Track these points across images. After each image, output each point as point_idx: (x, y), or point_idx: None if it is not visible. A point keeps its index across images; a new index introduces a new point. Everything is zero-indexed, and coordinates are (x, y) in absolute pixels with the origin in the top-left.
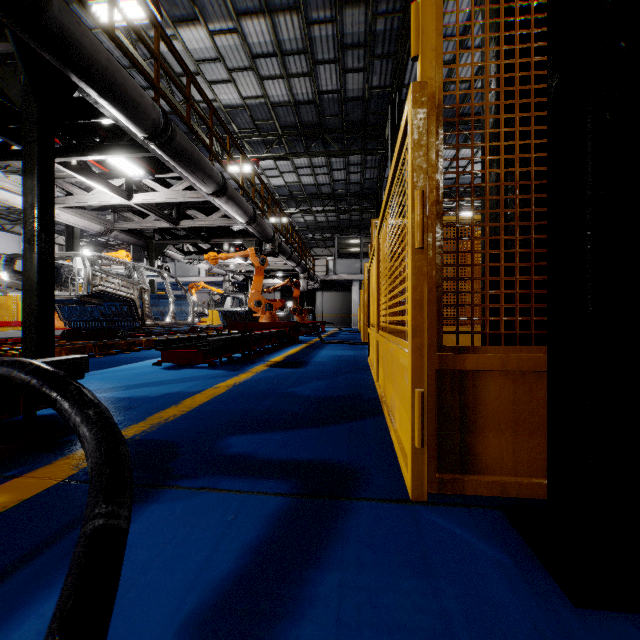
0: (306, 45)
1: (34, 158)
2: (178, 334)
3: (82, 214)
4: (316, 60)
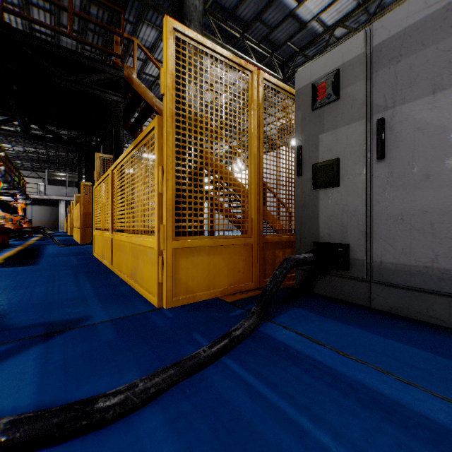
0: None
1: None
2: None
3: None
4: None
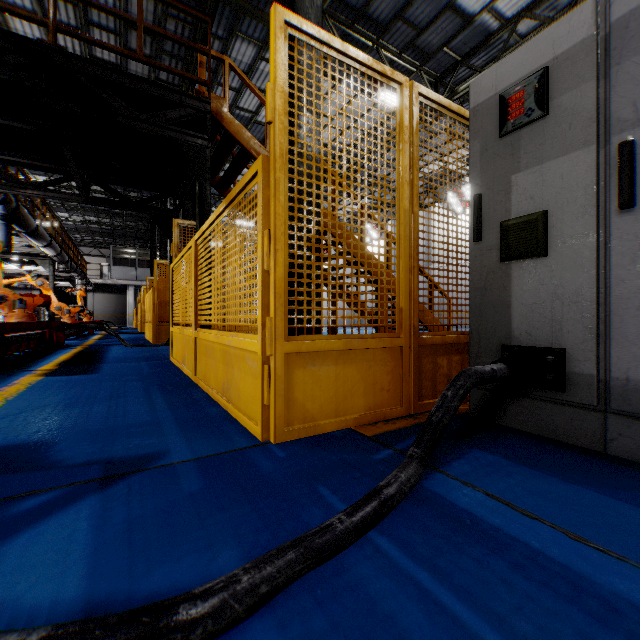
0: None
1: None
2: None
3: None
4: None
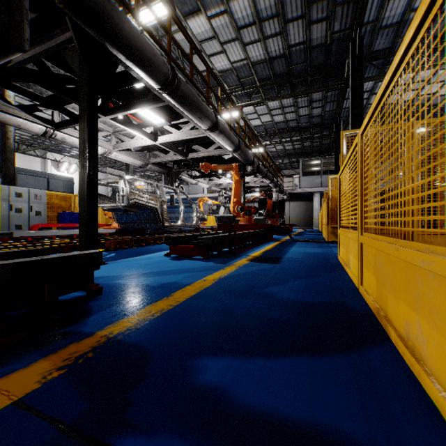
0: (278, 10)
1: (84, 108)
2: (187, 232)
3: (130, 154)
4: (286, 20)
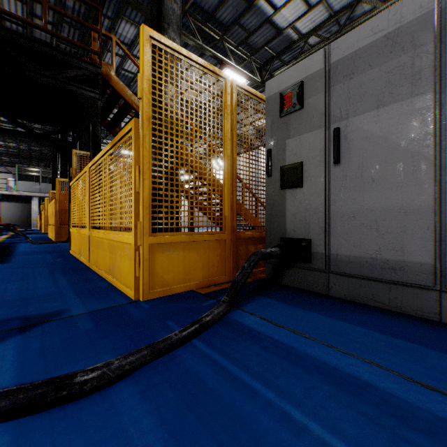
0: None
1: None
2: None
3: None
4: None
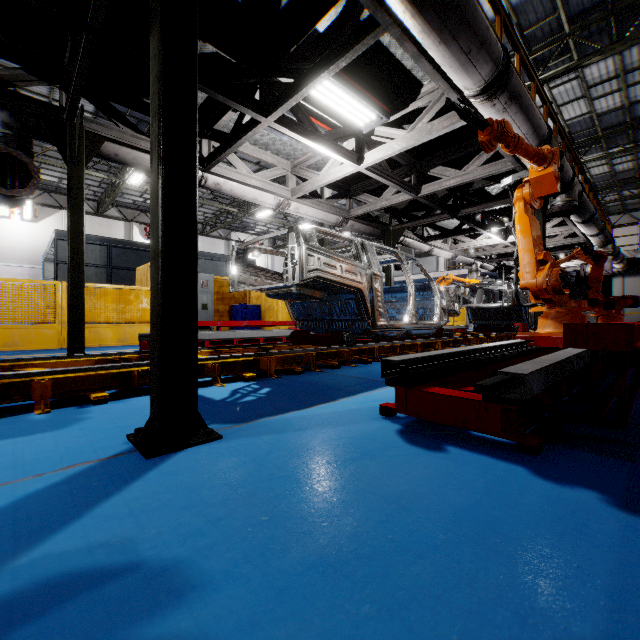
0: None
1: None
2: (419, 339)
3: (318, 204)
4: None
